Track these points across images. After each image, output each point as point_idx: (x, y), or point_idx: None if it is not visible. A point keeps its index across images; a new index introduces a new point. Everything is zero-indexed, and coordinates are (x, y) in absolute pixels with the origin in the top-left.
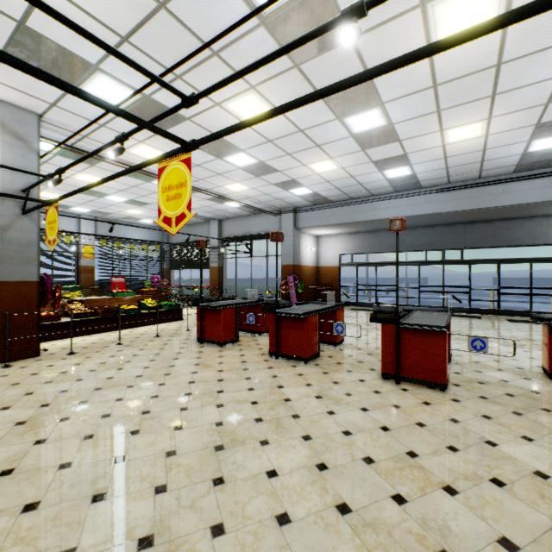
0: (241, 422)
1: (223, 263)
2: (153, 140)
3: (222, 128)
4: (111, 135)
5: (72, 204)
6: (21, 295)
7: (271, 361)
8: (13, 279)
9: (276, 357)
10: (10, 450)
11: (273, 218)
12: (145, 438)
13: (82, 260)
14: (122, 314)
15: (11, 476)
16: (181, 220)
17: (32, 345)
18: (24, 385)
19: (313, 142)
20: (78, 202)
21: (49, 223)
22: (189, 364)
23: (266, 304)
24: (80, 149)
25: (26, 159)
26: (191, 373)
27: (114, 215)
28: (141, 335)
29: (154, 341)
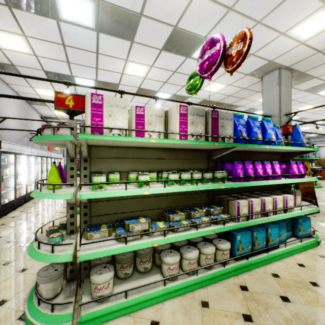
0: None
1: None
2: None
3: None
4: None
5: None
6: None
7: None
8: None
9: None
10: None
11: None
12: None
13: None
14: None
15: None
16: None
17: None
18: None
19: (321, 129)
20: None
21: None
22: None
23: None
24: None
25: None
26: None
27: None
28: None
29: None
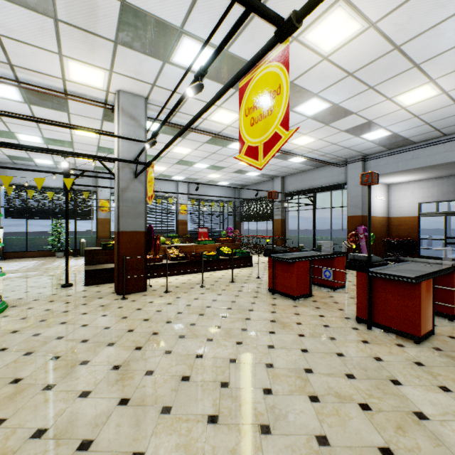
0: (356, 447)
1: (286, 216)
2: (228, 102)
3: (296, 71)
4: (196, 105)
5: (172, 174)
6: (133, 242)
7: (362, 331)
8: (129, 229)
9: (368, 326)
10: (98, 406)
11: (338, 169)
12: (224, 436)
13: (179, 216)
14: (204, 259)
15: (86, 454)
16: (272, 145)
17: (141, 282)
18: (129, 320)
19: (410, 62)
20: (176, 172)
21: (148, 182)
22: (264, 319)
23: (351, 259)
24: (174, 123)
25: (137, 135)
26: (268, 332)
27: (200, 180)
28: (219, 278)
29: (230, 287)
